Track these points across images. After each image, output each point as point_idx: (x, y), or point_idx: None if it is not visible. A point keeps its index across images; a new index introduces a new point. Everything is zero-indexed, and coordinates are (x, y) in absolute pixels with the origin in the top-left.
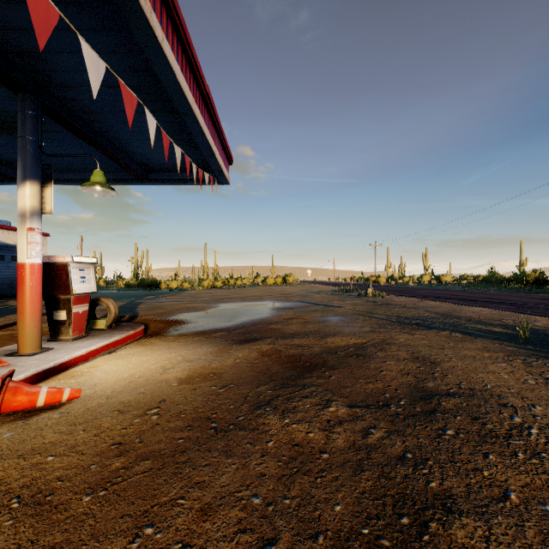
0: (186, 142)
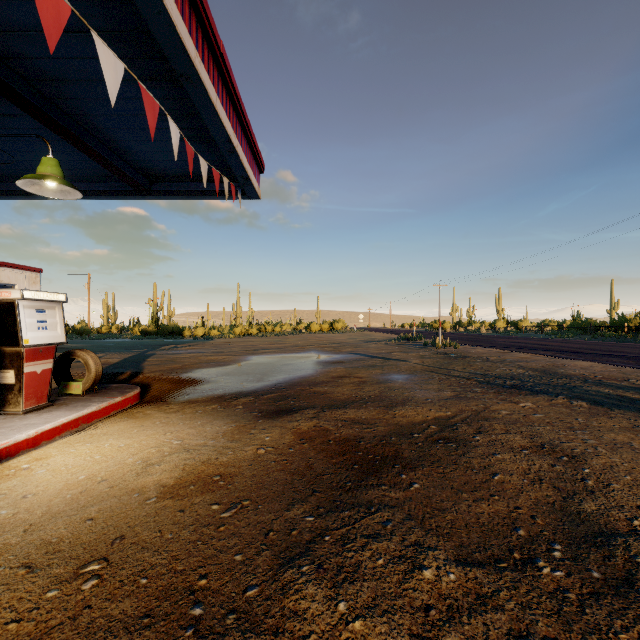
0: (196, 134)
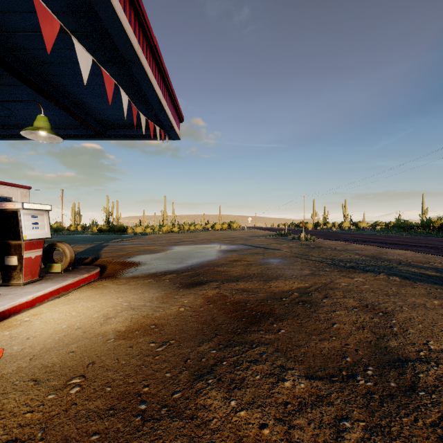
0: (138, 97)
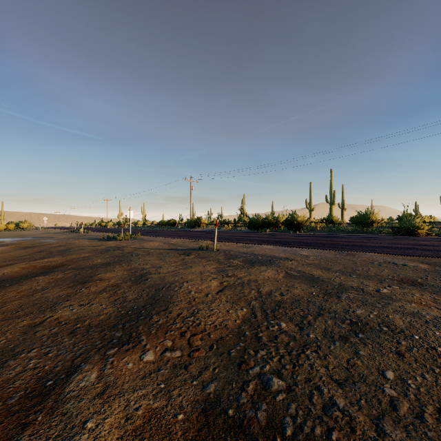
0: None
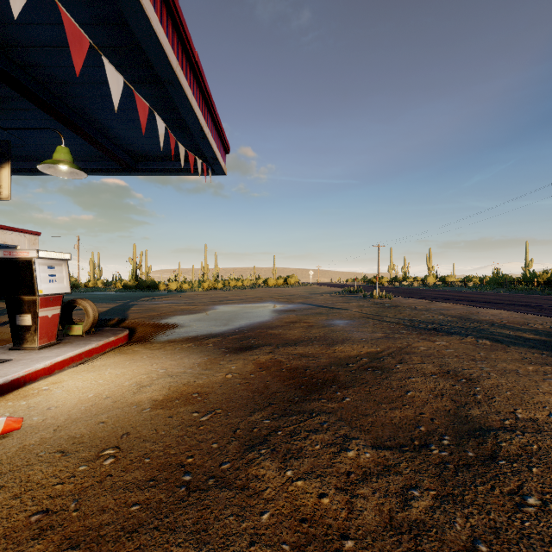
0: (175, 124)
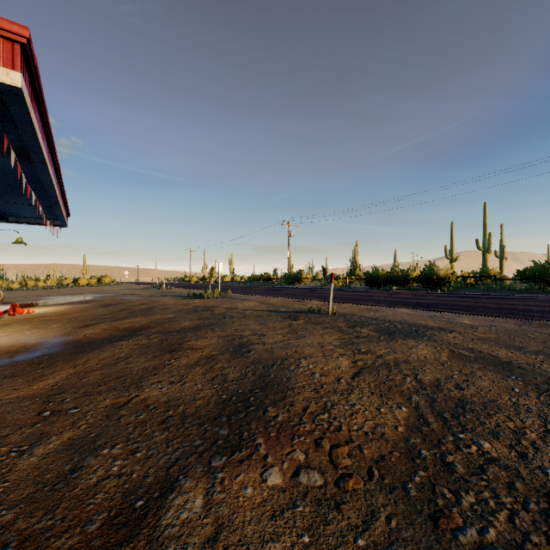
0: (49, 214)
